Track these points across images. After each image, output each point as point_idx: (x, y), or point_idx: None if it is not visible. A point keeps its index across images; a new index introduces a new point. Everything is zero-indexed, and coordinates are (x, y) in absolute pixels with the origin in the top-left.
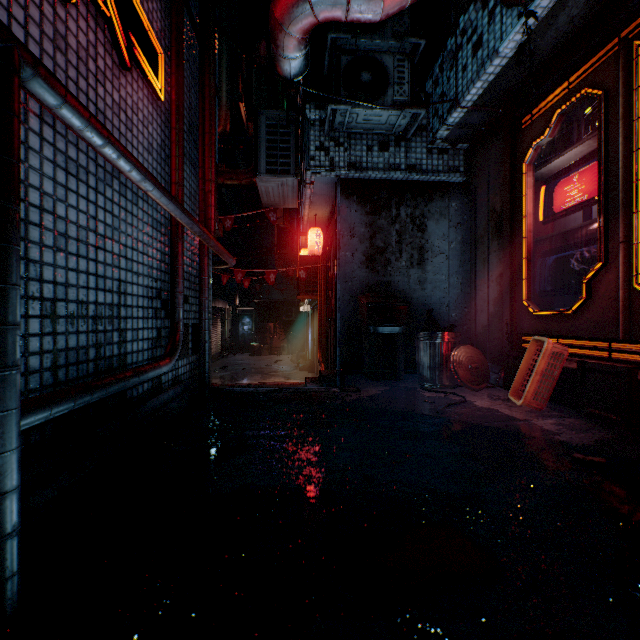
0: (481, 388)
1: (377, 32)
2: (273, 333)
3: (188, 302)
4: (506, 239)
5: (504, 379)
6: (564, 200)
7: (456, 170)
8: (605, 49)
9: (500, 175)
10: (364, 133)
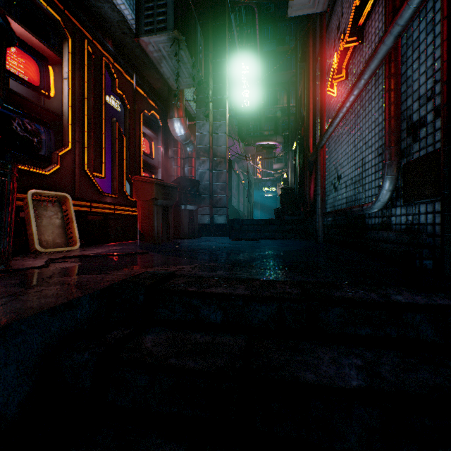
0: None
1: None
2: None
3: None
4: None
5: None
6: None
7: None
8: (57, 2)
9: None
10: None
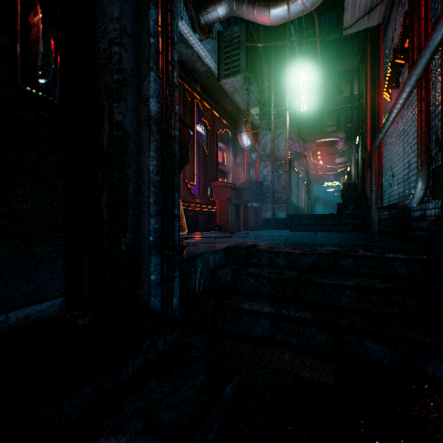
0: None
1: None
2: None
3: None
4: None
5: None
6: None
7: None
8: None
9: None
10: None
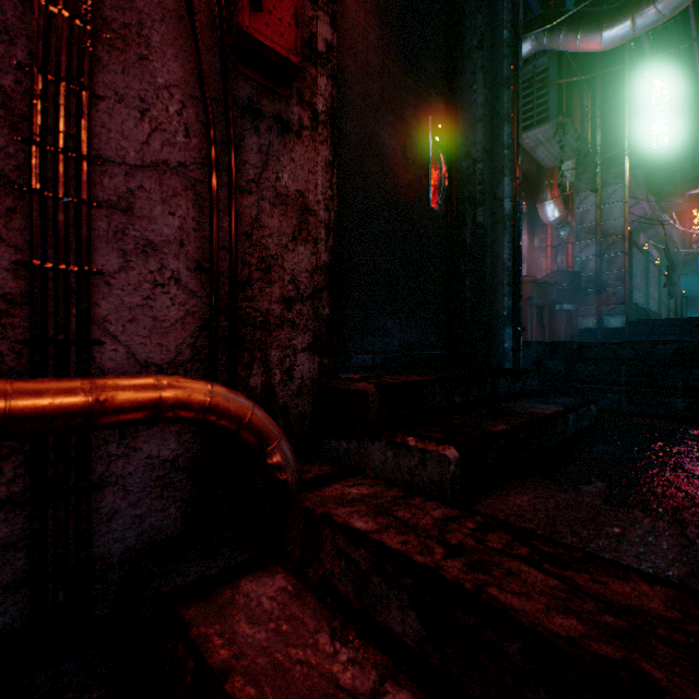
0: None
1: None
2: None
3: None
4: None
5: None
6: None
7: None
8: None
9: None
10: None
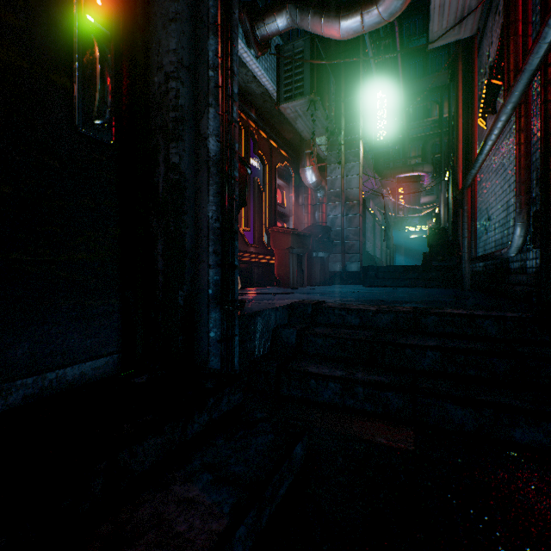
0: None
1: None
2: None
3: None
4: None
5: None
6: None
7: None
8: None
9: None
10: None
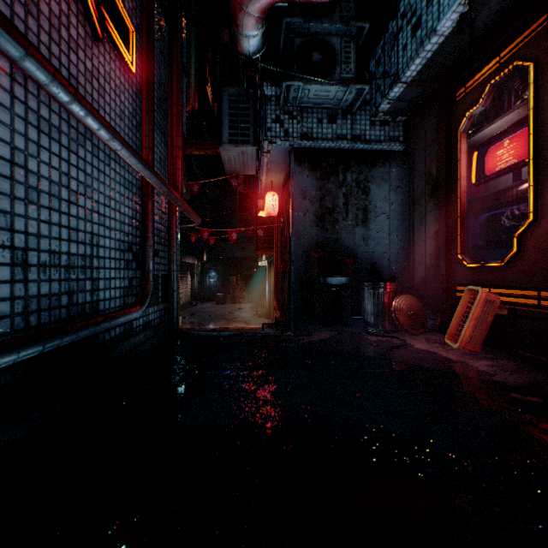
0: (419, 332)
1: (326, 17)
2: (235, 285)
3: (158, 255)
4: (442, 200)
5: (440, 324)
6: (495, 164)
7: (396, 140)
8: (534, 25)
9: (436, 143)
10: (315, 107)
